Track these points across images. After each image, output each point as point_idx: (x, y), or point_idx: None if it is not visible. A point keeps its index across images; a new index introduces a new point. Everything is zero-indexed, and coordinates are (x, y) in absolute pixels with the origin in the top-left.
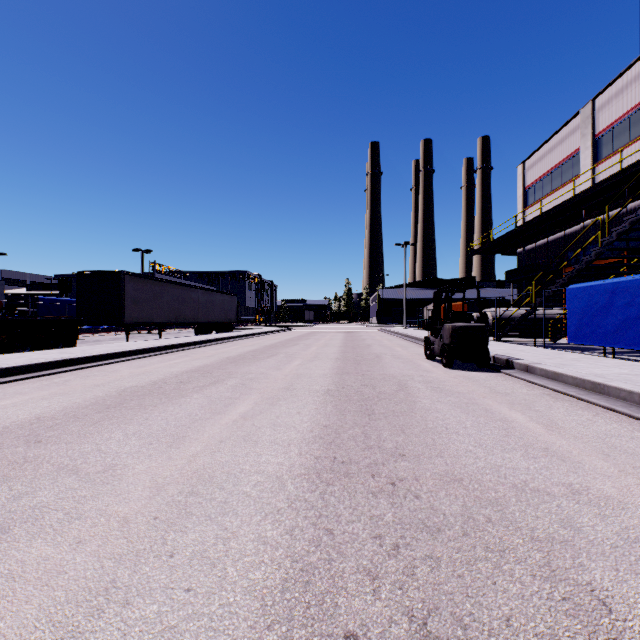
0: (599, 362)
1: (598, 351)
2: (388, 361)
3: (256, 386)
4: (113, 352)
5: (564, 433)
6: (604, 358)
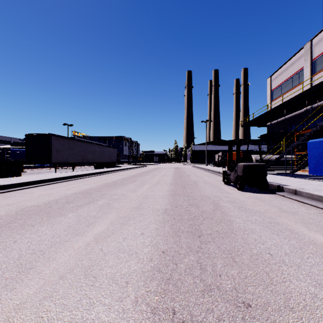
0: None
1: None
2: (202, 185)
3: (116, 205)
4: (36, 180)
5: None
6: None
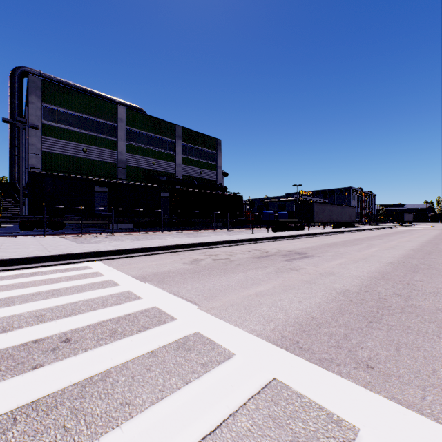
0: None
1: None
2: None
3: (395, 240)
4: (329, 231)
5: None
6: None
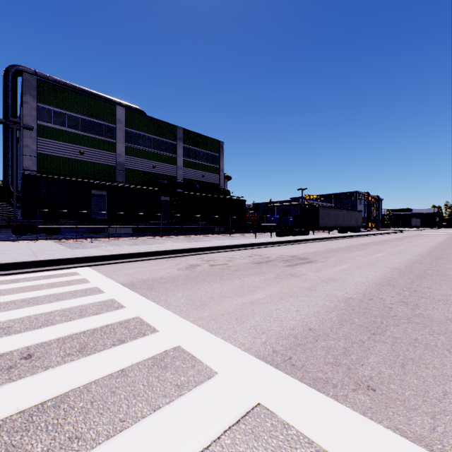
0: None
1: None
2: None
3: (402, 245)
4: (334, 236)
5: None
6: None
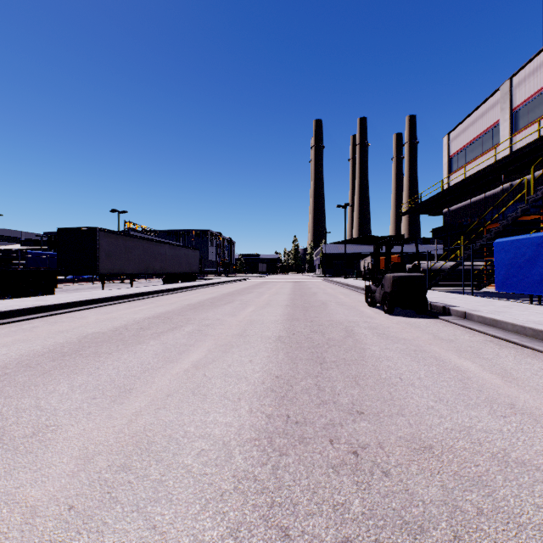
0: (530, 309)
1: (521, 298)
2: (333, 308)
3: (211, 332)
4: (84, 299)
5: (523, 385)
6: (532, 305)
